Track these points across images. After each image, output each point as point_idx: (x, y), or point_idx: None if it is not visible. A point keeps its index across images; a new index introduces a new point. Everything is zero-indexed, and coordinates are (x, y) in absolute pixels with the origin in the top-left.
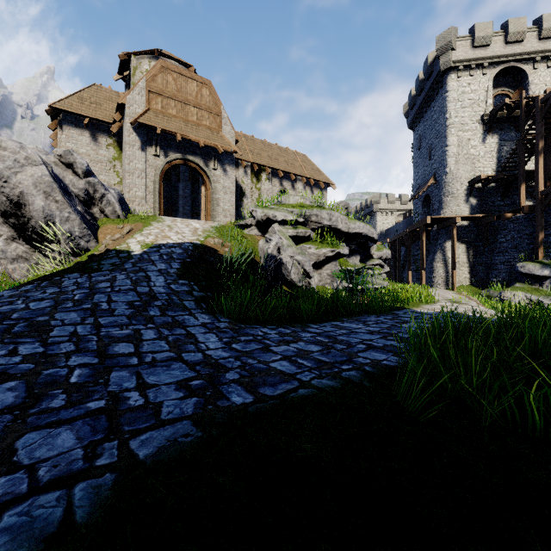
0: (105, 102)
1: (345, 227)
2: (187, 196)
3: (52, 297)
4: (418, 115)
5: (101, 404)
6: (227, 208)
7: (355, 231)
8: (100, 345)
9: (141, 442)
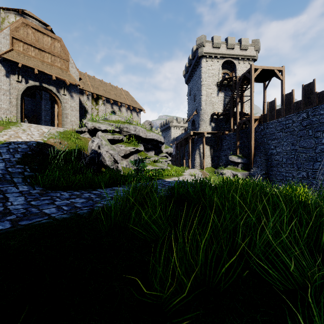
0: None
1: (144, 135)
2: (47, 110)
3: None
4: (190, 77)
5: None
6: (73, 120)
7: (150, 137)
8: None
9: None
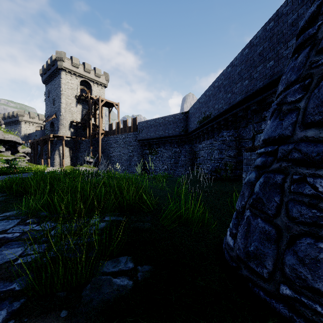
0: None
1: (2, 137)
2: None
3: None
4: (48, 80)
5: None
6: None
7: (8, 139)
8: None
9: None
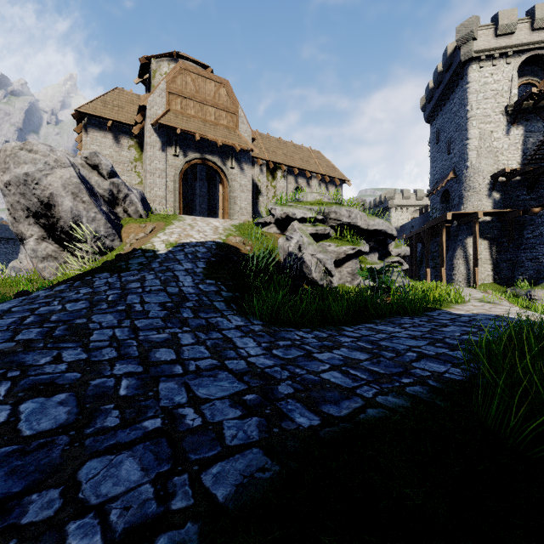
0: (127, 104)
1: (364, 224)
2: (203, 195)
3: (87, 298)
4: (436, 109)
5: (157, 423)
6: (244, 206)
7: (374, 228)
8: (141, 351)
9: (214, 477)
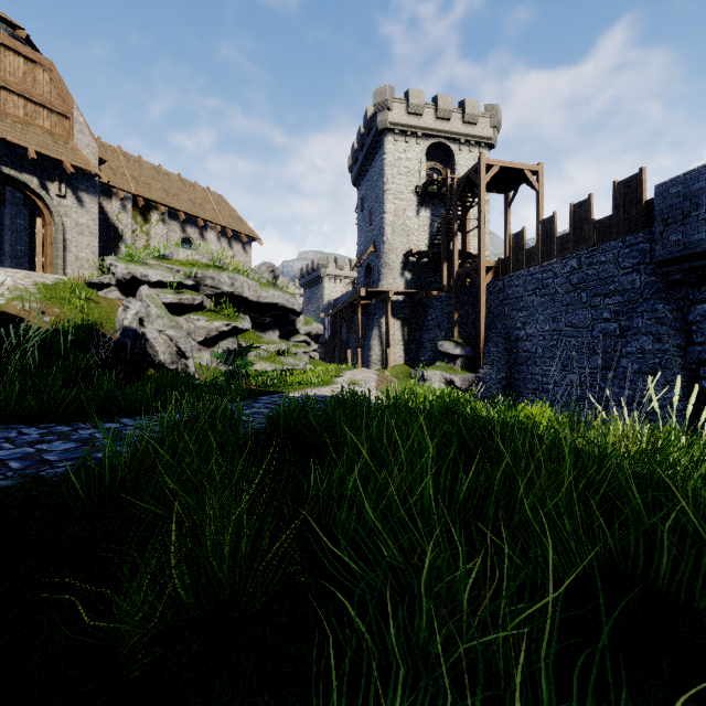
0: None
1: (254, 296)
2: (19, 229)
3: None
4: (361, 173)
5: None
6: (85, 256)
7: (267, 300)
8: None
9: None
